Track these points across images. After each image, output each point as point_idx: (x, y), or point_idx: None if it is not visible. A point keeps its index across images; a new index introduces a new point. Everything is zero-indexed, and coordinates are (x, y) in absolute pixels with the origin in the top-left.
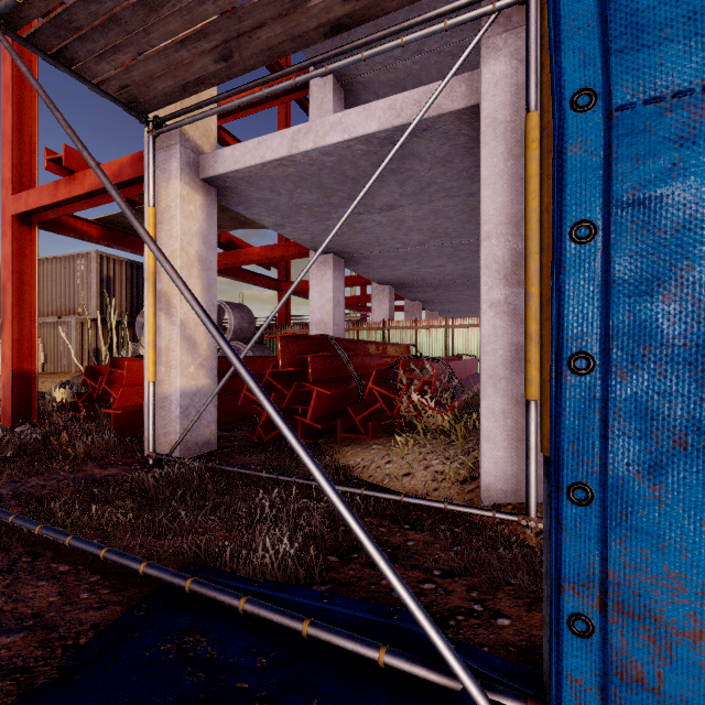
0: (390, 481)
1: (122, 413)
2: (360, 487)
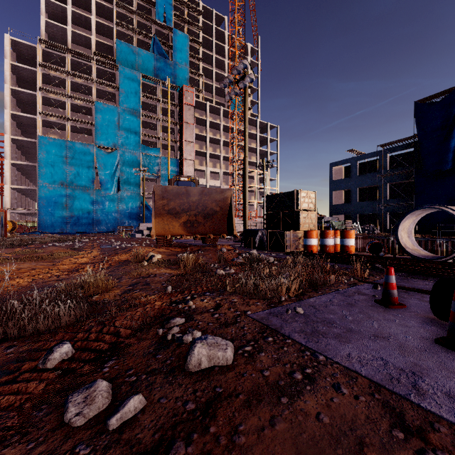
0: None
1: None
2: None
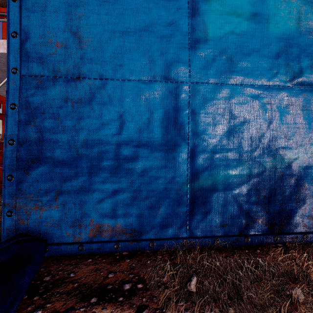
0: None
1: None
2: None
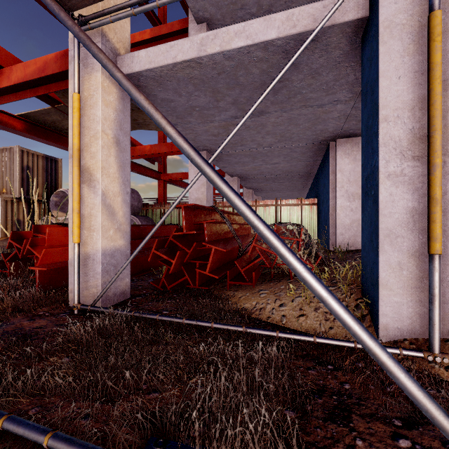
0: (288, 322)
1: (46, 270)
2: (274, 330)
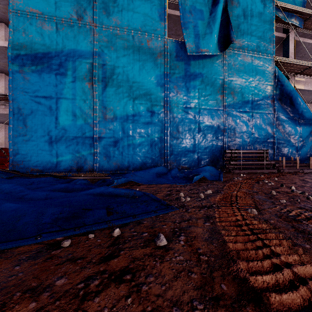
0: None
1: None
2: None
